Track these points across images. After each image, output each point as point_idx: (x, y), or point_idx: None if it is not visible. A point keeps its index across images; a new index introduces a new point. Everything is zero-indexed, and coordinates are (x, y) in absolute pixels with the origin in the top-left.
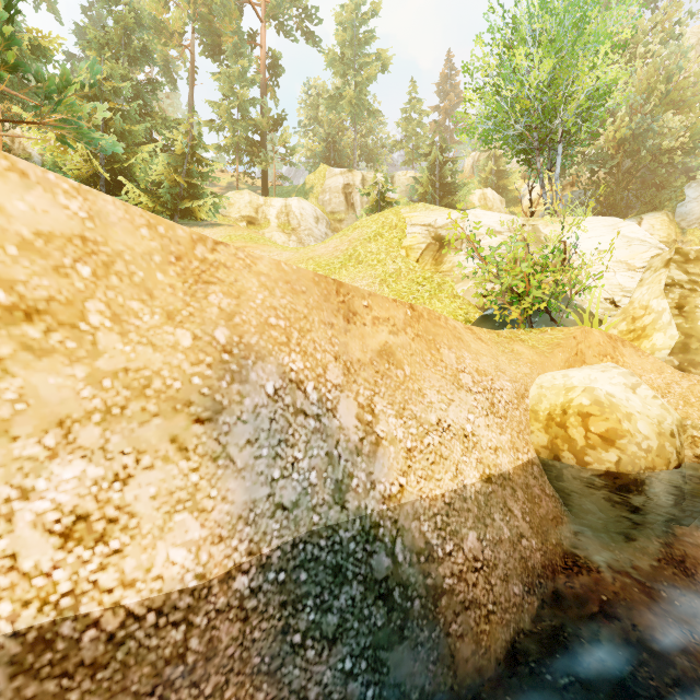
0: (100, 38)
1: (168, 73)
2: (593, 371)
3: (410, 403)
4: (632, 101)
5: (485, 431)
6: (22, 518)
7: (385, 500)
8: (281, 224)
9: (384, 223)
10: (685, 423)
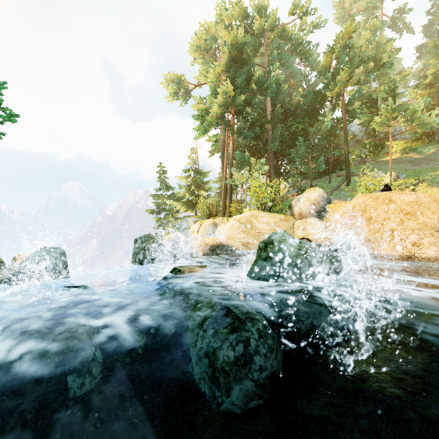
0: (435, 43)
1: None
2: None
3: None
4: None
5: None
6: (407, 241)
7: None
8: None
9: None
10: None
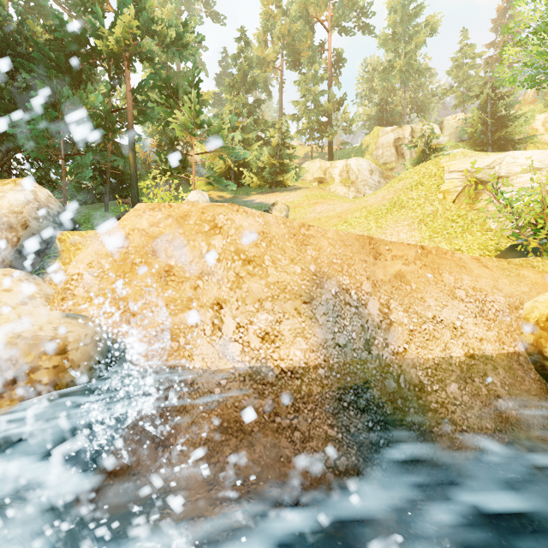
0: (230, 83)
1: (267, 89)
2: None
3: (414, 304)
4: None
5: (472, 327)
6: (250, 331)
7: (394, 354)
8: (343, 180)
9: (424, 173)
10: None
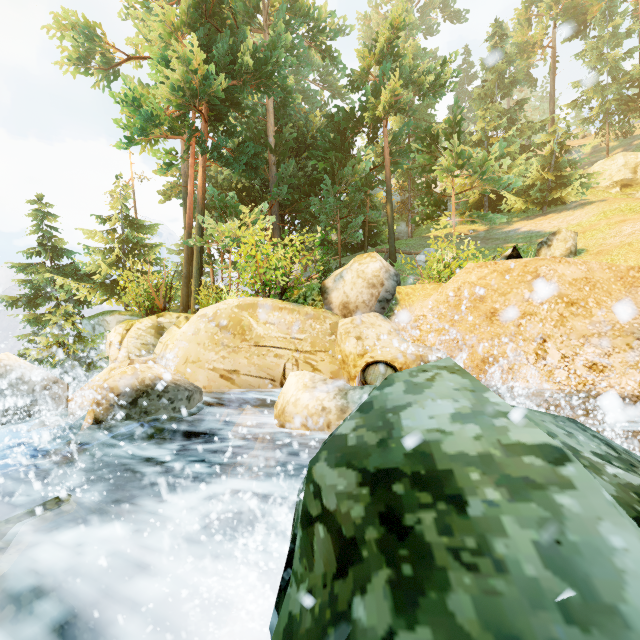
0: (480, 94)
1: (528, 79)
2: None
3: None
4: None
5: None
6: (576, 361)
7: None
8: None
9: None
10: None
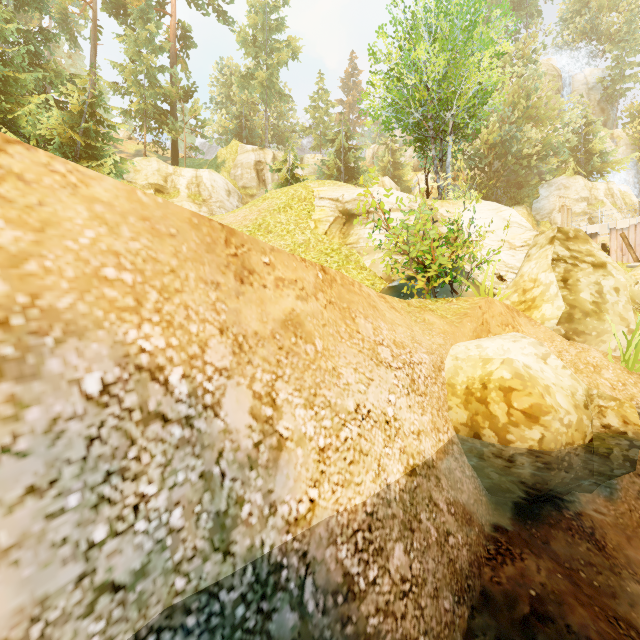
0: None
1: (67, 28)
2: (505, 341)
3: (323, 386)
4: (501, 112)
5: (407, 413)
6: None
7: (290, 526)
8: (192, 195)
9: (293, 195)
10: (591, 393)
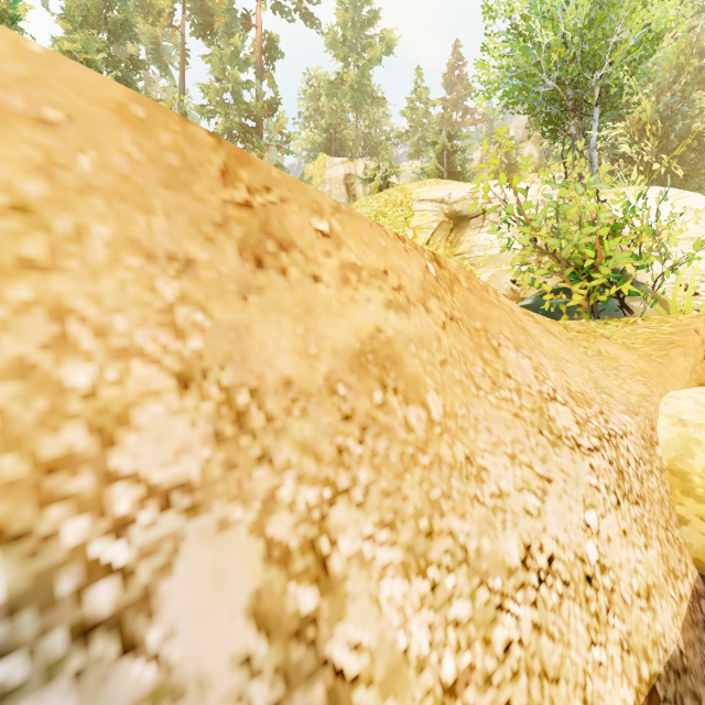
0: (75, 10)
1: (158, 58)
2: None
3: (447, 508)
4: (659, 80)
5: (621, 549)
6: None
7: None
8: None
9: (387, 201)
10: None
